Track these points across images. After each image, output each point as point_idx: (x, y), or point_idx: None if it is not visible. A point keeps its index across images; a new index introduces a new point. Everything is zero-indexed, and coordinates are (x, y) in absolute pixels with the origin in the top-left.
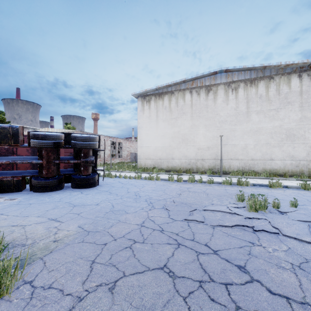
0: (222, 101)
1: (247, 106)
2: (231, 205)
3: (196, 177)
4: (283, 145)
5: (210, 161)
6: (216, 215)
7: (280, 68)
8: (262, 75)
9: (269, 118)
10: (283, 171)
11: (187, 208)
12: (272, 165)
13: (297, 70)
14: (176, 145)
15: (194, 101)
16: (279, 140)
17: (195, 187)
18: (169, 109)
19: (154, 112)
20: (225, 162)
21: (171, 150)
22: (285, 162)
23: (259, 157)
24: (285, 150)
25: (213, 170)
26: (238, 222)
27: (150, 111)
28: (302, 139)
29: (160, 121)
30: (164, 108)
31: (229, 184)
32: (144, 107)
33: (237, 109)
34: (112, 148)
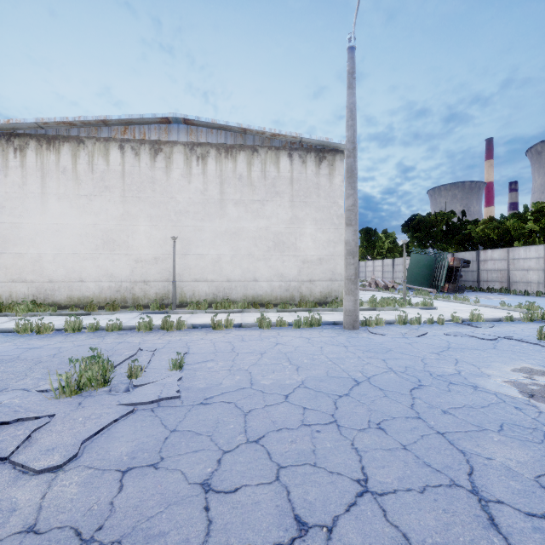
0: (181, 176)
1: (221, 190)
2: (49, 385)
3: (113, 317)
4: (270, 257)
5: (160, 284)
6: None
7: (267, 138)
8: (242, 142)
9: (252, 214)
10: (270, 298)
11: None
12: (256, 290)
13: (287, 146)
14: (89, 251)
15: (129, 166)
16: (265, 249)
17: (55, 345)
18: (74, 175)
19: (36, 177)
20: (186, 285)
21: (78, 262)
22: (273, 283)
23: (238, 277)
24: (273, 265)
25: (164, 301)
26: None
27: (25, 172)
28: (292, 249)
29: (50, 197)
30: (60, 171)
31: (148, 329)
32: (8, 160)
33: (205, 192)
34: None
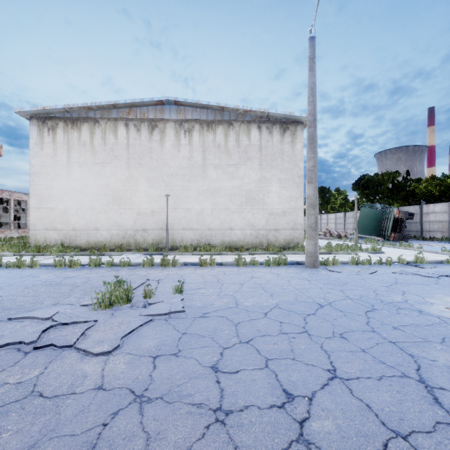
0: (172, 146)
1: (203, 156)
2: (87, 302)
3: (122, 257)
4: (242, 210)
5: (156, 232)
6: (11, 328)
7: (240, 114)
8: (220, 118)
9: (228, 175)
10: (242, 244)
11: None
12: (231, 237)
13: (257, 120)
14: (102, 206)
15: (132, 140)
16: (239, 204)
17: (84, 275)
18: (91, 147)
19: (64, 150)
20: (176, 233)
21: (94, 215)
22: (245, 232)
23: (217, 226)
24: (245, 217)
25: (159, 245)
26: (20, 337)
27: (55, 146)
28: (261, 204)
29: (74, 165)
30: (81, 145)
31: (150, 265)
32: (44, 137)
33: (191, 159)
34: (4, 211)
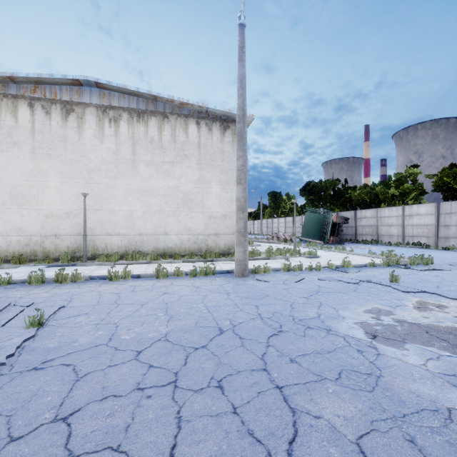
0: (94, 136)
1: (133, 151)
2: None
3: (14, 271)
4: (179, 213)
5: (72, 237)
6: None
7: (176, 106)
8: (153, 108)
9: (163, 174)
10: (179, 250)
11: None
12: (166, 243)
13: (195, 115)
14: None
15: (39, 124)
16: (175, 206)
17: None
18: None
19: None
20: (99, 239)
21: None
22: (182, 237)
23: (149, 231)
24: (182, 221)
25: (76, 254)
26: None
27: None
28: (200, 206)
29: None
30: None
31: (40, 282)
32: None
33: (118, 152)
34: None
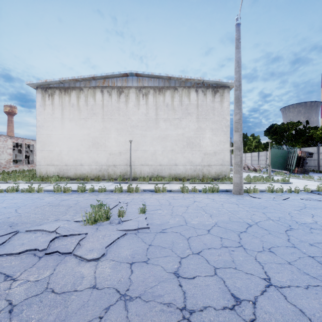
0: (134, 106)
1: (156, 113)
2: (78, 218)
3: (99, 185)
4: (184, 151)
5: (122, 167)
6: (28, 238)
7: (182, 81)
8: (168, 84)
9: (174, 126)
10: (184, 176)
11: (2, 231)
12: (176, 170)
13: (195, 86)
14: (85, 149)
15: (106, 101)
16: (182, 147)
17: (74, 198)
18: (78, 108)
19: (59, 110)
20: (137, 167)
21: (79, 155)
22: (186, 167)
23: (166, 163)
24: (186, 156)
25: (125, 176)
26: (35, 245)
27: (53, 107)
28: (198, 146)
29: (66, 120)
30: (71, 106)
31: (120, 191)
32: (45, 101)
33: (147, 114)
34: (18, 152)
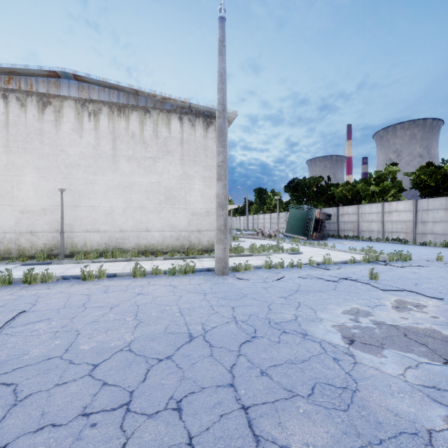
0: (72, 130)
1: (114, 145)
2: None
3: None
4: (161, 209)
5: (49, 234)
6: None
7: (159, 101)
8: (135, 102)
9: (145, 169)
10: (161, 247)
11: None
12: (148, 239)
13: (178, 110)
14: None
15: (13, 116)
16: (157, 202)
17: None
18: None
19: None
20: (77, 235)
21: None
22: (164, 233)
23: (131, 227)
24: (164, 217)
25: (53, 251)
26: None
27: None
28: (183, 203)
29: None
30: None
31: (7, 283)
32: None
33: (98, 147)
34: None
